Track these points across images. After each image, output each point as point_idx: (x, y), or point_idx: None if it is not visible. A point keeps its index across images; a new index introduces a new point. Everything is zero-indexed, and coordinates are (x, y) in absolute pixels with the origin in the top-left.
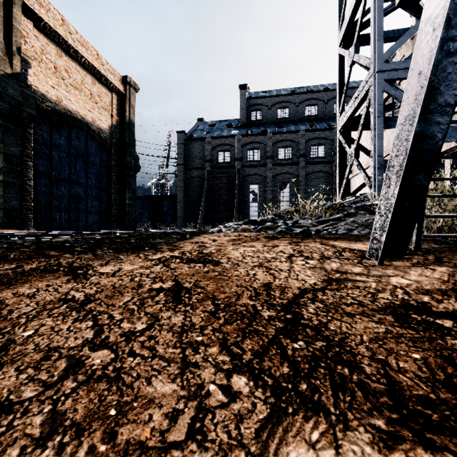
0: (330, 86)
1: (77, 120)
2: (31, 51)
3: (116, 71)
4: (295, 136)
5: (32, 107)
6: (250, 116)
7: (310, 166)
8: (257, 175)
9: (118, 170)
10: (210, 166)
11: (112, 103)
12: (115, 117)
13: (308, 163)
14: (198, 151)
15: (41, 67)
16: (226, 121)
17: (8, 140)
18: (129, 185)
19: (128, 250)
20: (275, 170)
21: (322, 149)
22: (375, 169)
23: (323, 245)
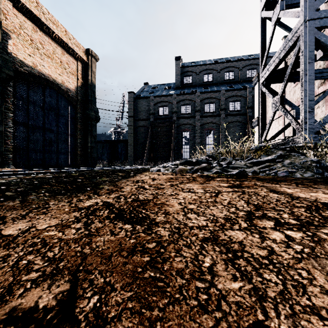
0: (243, 57)
1: (49, 81)
2: (11, 25)
3: (81, 45)
4: (218, 94)
5: (10, 69)
6: (183, 80)
7: (229, 117)
8: (188, 124)
9: (82, 120)
10: (153, 118)
11: (78, 69)
12: (80, 80)
13: (228, 115)
14: (144, 106)
15: (20, 39)
16: (165, 84)
17: None
18: (91, 132)
19: (67, 192)
20: (202, 120)
21: (238, 104)
22: (306, 113)
23: (278, 195)
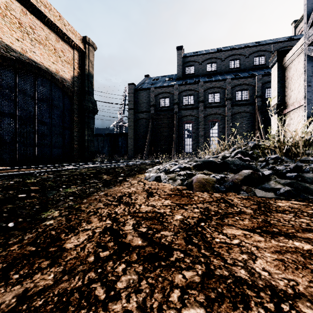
0: (249, 44)
1: (41, 69)
2: None
3: (77, 32)
4: (223, 83)
5: None
6: (185, 70)
7: (235, 107)
8: (191, 116)
9: (79, 112)
10: (153, 110)
11: (74, 58)
12: (76, 69)
13: (234, 105)
14: (144, 98)
15: (5, 21)
16: (166, 76)
17: None
18: (88, 124)
19: None
20: (206, 111)
21: (245, 93)
22: None
23: None
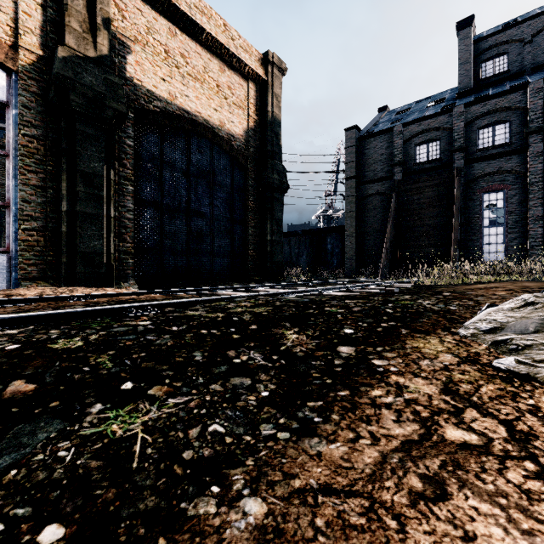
0: None
1: (197, 123)
2: (132, 29)
3: (253, 48)
4: None
5: (121, 101)
6: (481, 71)
7: None
8: (502, 172)
9: (256, 192)
10: (400, 173)
11: (248, 97)
12: (252, 116)
13: None
14: (379, 151)
15: (147, 52)
16: (428, 98)
17: (87, 152)
18: (272, 213)
19: None
20: None
21: None
22: None
23: None
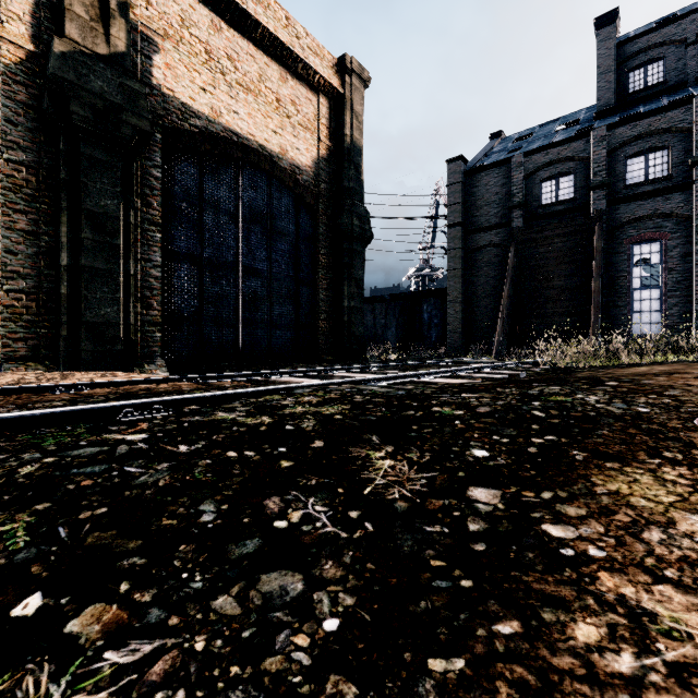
0: None
1: (250, 150)
2: (160, 20)
3: (325, 50)
4: None
5: (143, 116)
6: (628, 83)
7: None
8: (658, 216)
9: (330, 243)
10: (521, 218)
11: (319, 116)
12: (324, 141)
13: None
14: (492, 190)
15: (181, 52)
16: (556, 121)
17: (96, 185)
18: (350, 270)
19: None
20: None
21: None
22: None
23: None
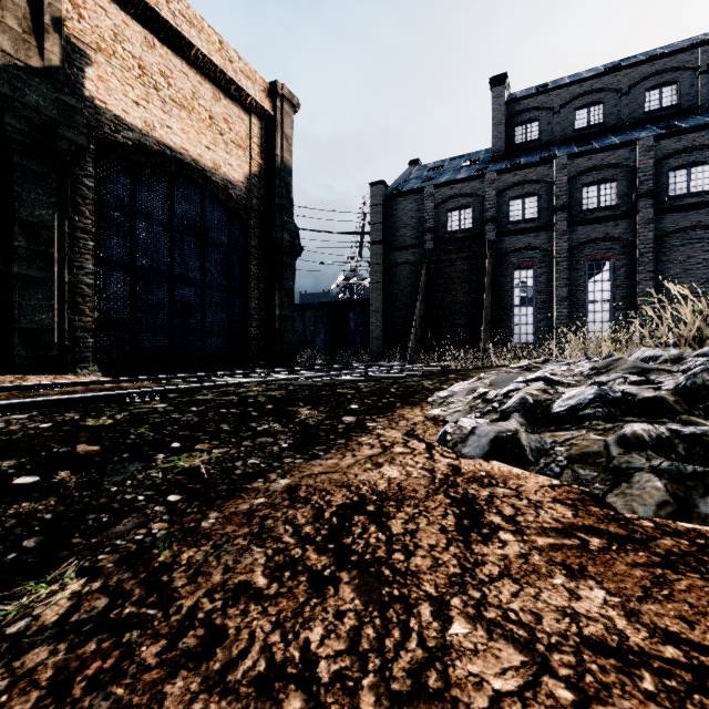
0: None
1: (183, 164)
2: (92, 33)
3: (257, 74)
4: (627, 153)
5: (79, 130)
6: (514, 135)
7: (667, 216)
8: (531, 249)
9: (261, 255)
10: (432, 241)
11: (251, 135)
12: (256, 159)
13: (663, 211)
14: (408, 214)
15: (114, 66)
16: (463, 157)
17: (31, 195)
18: (281, 281)
19: None
20: (574, 234)
21: (701, 174)
22: None
23: None
